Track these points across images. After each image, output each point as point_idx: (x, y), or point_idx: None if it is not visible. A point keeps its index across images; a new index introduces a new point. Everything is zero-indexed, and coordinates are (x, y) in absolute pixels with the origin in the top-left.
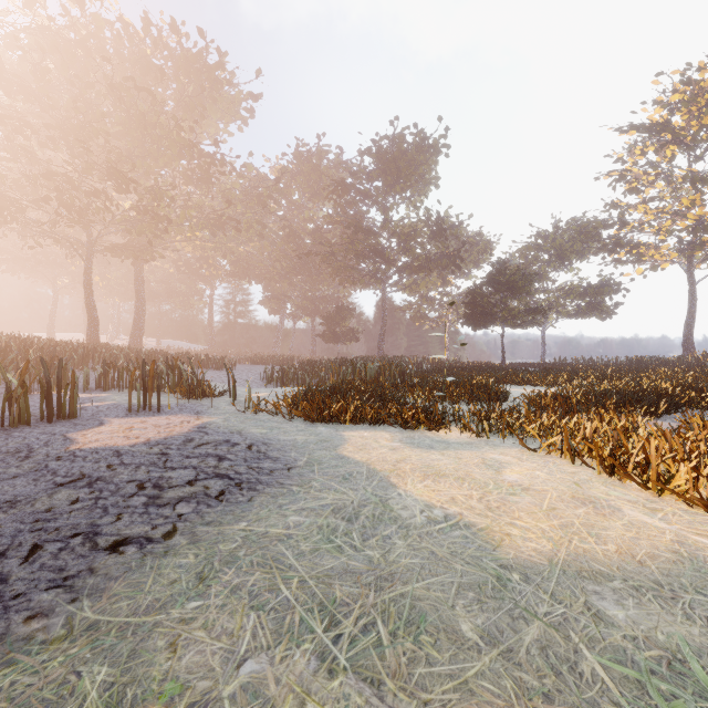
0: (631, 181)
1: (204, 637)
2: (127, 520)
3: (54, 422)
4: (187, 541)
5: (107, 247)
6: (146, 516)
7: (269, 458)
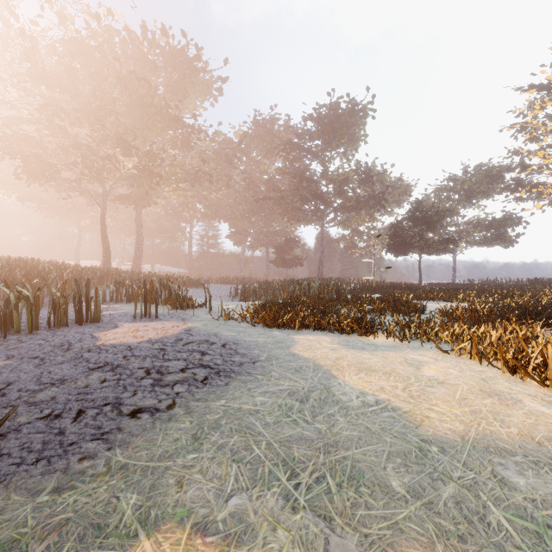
0: (531, 132)
1: (201, 479)
2: (141, 395)
3: (84, 324)
4: (184, 412)
5: (116, 197)
6: (153, 393)
7: (238, 354)
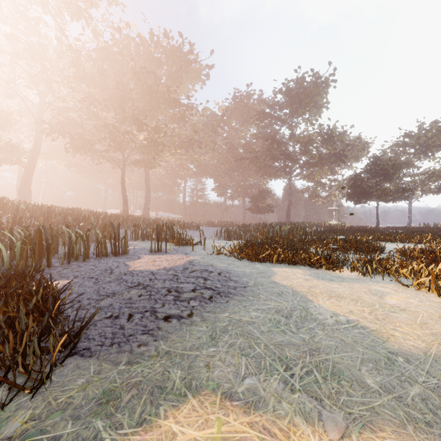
0: None
1: (221, 365)
2: (168, 306)
3: (117, 256)
4: (200, 319)
5: (132, 162)
6: (176, 305)
7: (232, 280)
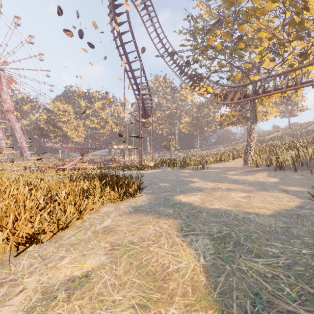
0: None
1: (267, 220)
2: None
3: None
4: None
5: None
6: None
7: None
